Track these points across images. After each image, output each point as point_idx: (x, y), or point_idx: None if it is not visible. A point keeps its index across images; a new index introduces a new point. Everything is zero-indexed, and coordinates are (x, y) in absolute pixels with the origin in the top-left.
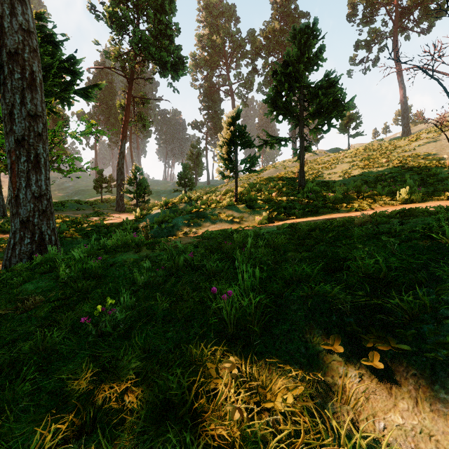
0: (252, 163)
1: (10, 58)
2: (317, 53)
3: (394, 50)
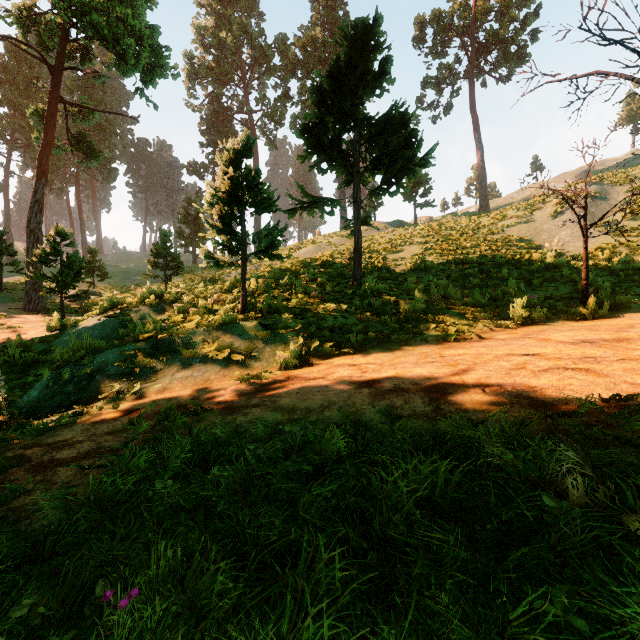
0: (273, 242)
1: None
2: (381, 68)
3: (470, 96)
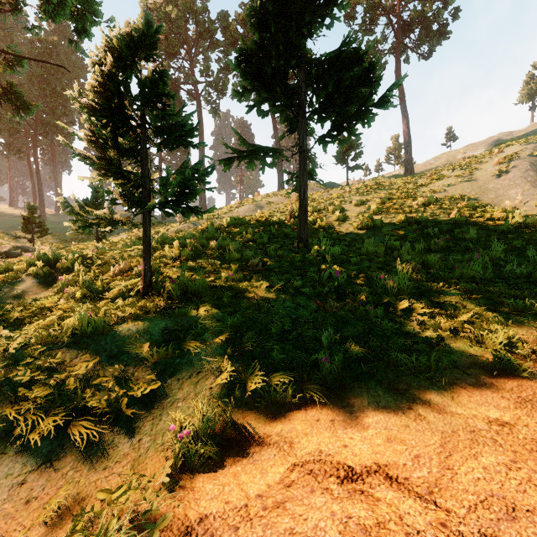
0: (184, 186)
1: None
2: None
3: (397, 69)
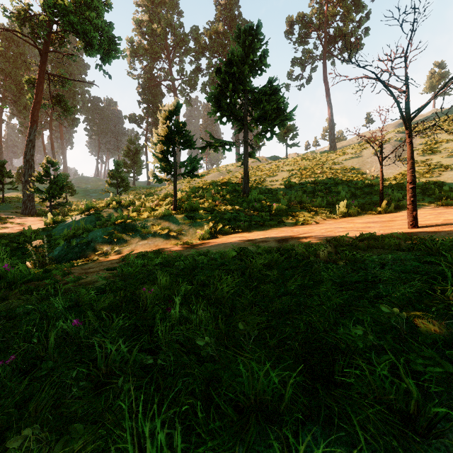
0: (193, 167)
1: None
2: (261, 57)
3: (324, 72)
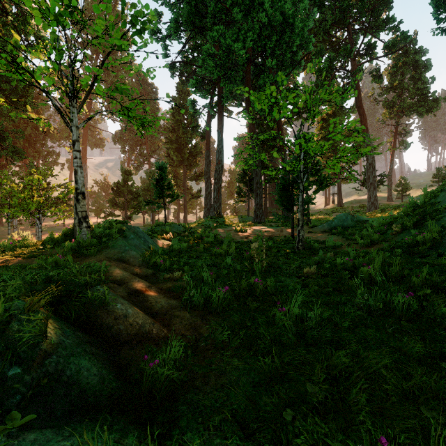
0: None
1: (369, 165)
2: None
3: None
